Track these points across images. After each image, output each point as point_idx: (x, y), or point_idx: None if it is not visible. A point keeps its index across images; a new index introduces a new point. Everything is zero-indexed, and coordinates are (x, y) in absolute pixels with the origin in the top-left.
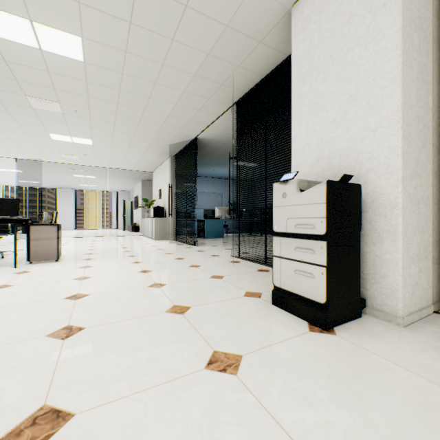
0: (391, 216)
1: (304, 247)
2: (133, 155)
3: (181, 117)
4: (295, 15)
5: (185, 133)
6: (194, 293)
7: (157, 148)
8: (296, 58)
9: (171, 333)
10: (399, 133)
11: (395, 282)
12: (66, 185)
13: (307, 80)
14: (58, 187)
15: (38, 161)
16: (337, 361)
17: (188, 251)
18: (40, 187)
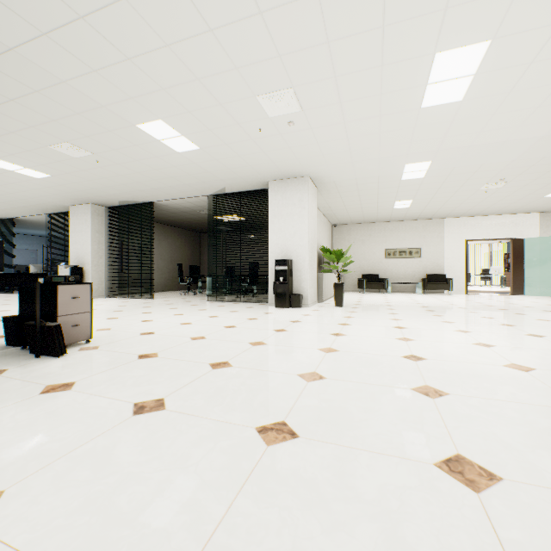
0: (90, 275)
1: None
2: None
3: (5, 212)
4: (71, 209)
5: (6, 215)
6: None
7: None
8: (71, 224)
9: None
10: (91, 256)
11: None
12: None
13: (74, 233)
14: None
15: None
16: None
17: (11, 295)
18: None
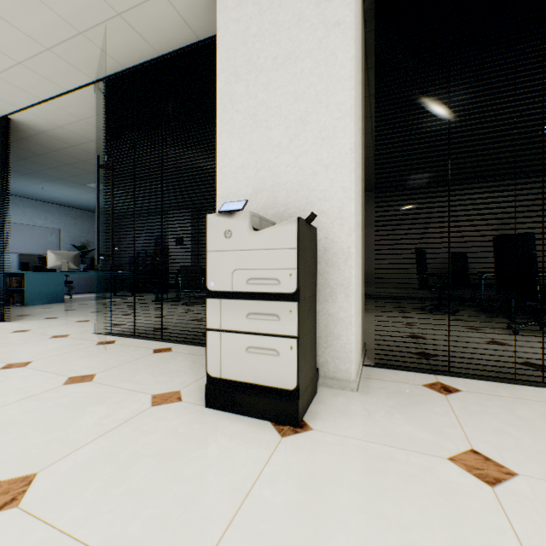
0: (345, 268)
1: (263, 313)
2: None
3: None
4: None
5: None
6: (34, 433)
7: None
8: (226, 42)
9: None
10: (353, 174)
11: (349, 343)
12: None
13: (242, 78)
14: None
15: None
16: (343, 475)
17: None
18: None
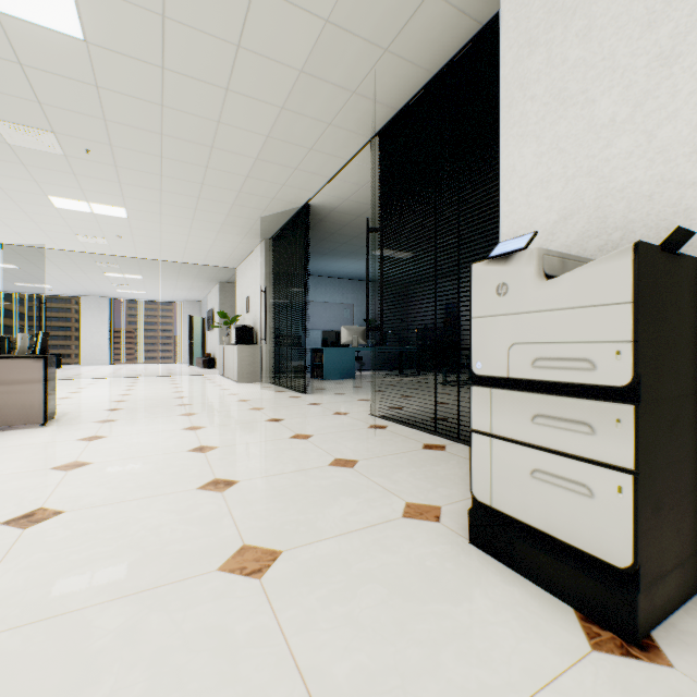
0: None
1: (560, 417)
2: (201, 236)
3: (279, 164)
4: None
5: (289, 194)
6: (293, 509)
7: (241, 223)
8: (513, 3)
9: (216, 659)
10: None
11: None
12: (95, 292)
13: (540, 42)
14: (83, 294)
15: (39, 248)
16: None
17: (291, 405)
18: (53, 294)
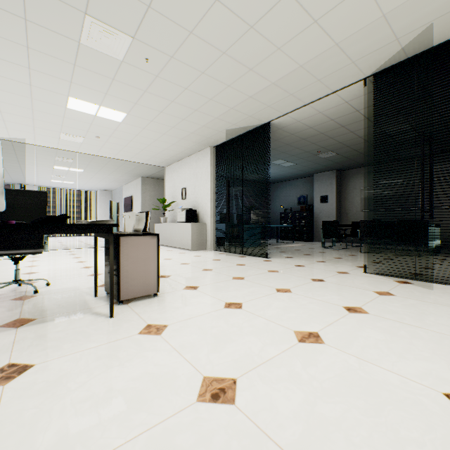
0: None
1: None
2: (164, 141)
3: (283, 89)
4: None
5: (264, 114)
6: None
7: (205, 133)
8: None
9: None
10: None
11: None
12: (30, 181)
13: None
14: (18, 182)
15: (15, 142)
16: None
17: (288, 267)
18: None
